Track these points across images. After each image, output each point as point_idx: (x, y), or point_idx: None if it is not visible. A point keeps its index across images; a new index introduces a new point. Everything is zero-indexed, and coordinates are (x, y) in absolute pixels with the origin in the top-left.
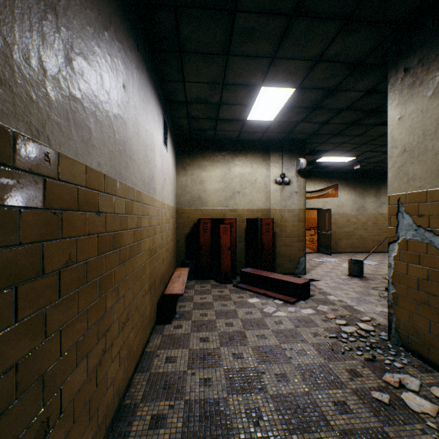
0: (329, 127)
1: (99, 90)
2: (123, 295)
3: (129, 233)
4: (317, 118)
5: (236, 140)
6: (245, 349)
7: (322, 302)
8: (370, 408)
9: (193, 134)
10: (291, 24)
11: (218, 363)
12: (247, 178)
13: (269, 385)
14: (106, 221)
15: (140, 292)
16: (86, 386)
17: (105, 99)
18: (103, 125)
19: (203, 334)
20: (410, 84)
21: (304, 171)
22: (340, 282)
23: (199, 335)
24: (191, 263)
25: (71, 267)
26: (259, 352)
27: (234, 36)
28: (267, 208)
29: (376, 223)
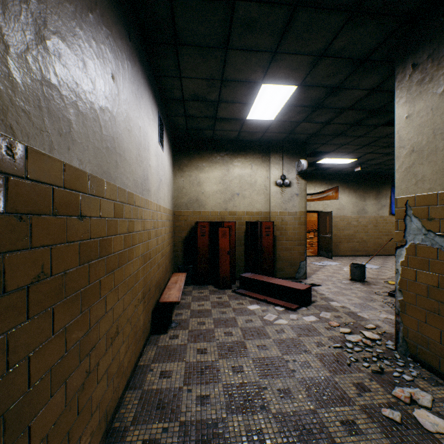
0: (331, 127)
1: (81, 77)
2: (111, 307)
3: (120, 239)
4: (319, 118)
5: (235, 141)
6: (246, 361)
7: (325, 309)
8: (381, 428)
9: (191, 134)
10: (295, 15)
11: (216, 378)
12: (246, 180)
13: (272, 402)
14: (91, 226)
15: (132, 302)
16: (65, 417)
17: (89, 88)
18: (87, 117)
19: (200, 345)
20: (419, 81)
21: (305, 173)
22: (342, 287)
23: (196, 346)
24: (189, 267)
25: (44, 281)
26: (260, 365)
27: (233, 27)
28: (267, 211)
29: (377, 226)
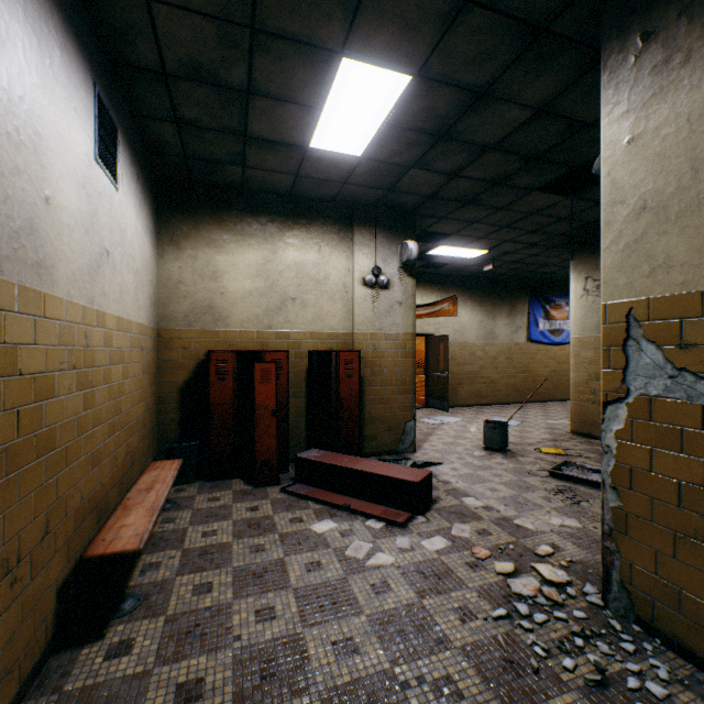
0: (460, 185)
1: None
2: None
3: None
4: (442, 161)
5: (288, 197)
6: None
7: (458, 516)
8: None
9: (196, 171)
10: None
11: None
12: (310, 273)
13: None
14: None
15: None
16: None
17: None
18: None
19: (190, 667)
20: (659, 65)
21: (413, 266)
22: (476, 465)
23: (176, 676)
24: (191, 446)
25: None
26: None
27: None
28: (349, 332)
29: (511, 359)
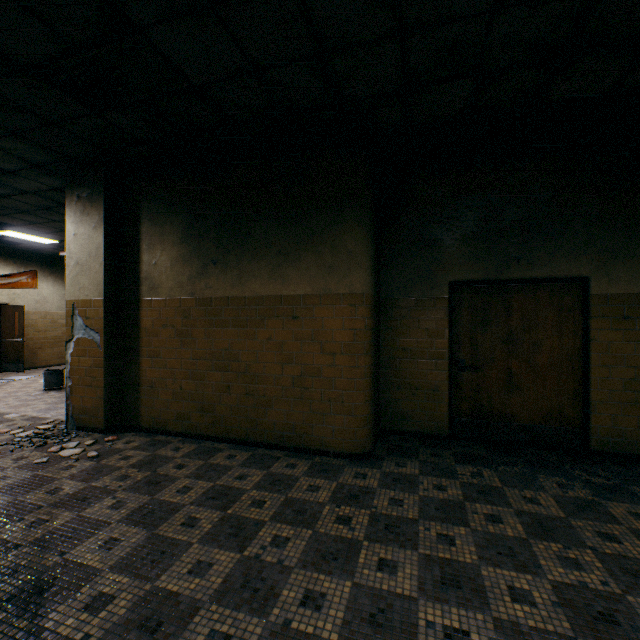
0: (12, 202)
1: None
2: None
3: None
4: None
5: None
6: None
7: None
8: (30, 469)
9: None
10: None
11: None
12: None
13: None
14: None
15: None
16: None
17: None
18: None
19: None
20: (82, 211)
21: None
22: (30, 399)
23: None
24: None
25: None
26: None
27: None
28: None
29: None
